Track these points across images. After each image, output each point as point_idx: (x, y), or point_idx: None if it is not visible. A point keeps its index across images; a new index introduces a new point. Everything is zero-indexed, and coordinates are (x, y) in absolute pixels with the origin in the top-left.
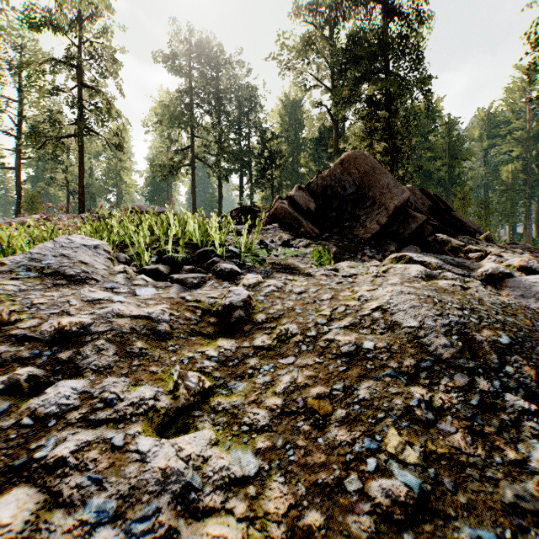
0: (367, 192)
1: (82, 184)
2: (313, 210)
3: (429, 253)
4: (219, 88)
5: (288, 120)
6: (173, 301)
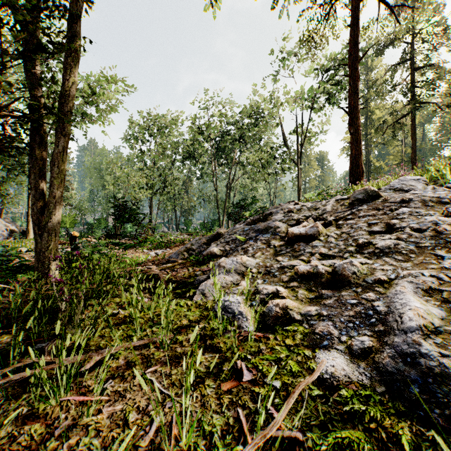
0: None
1: (413, 150)
2: None
3: None
4: None
5: None
6: None
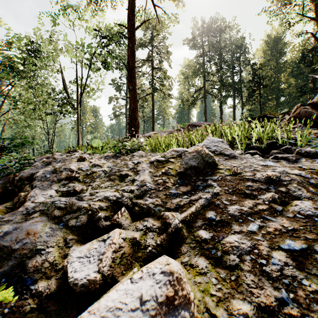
0: None
1: (153, 117)
2: None
3: None
4: (220, 46)
5: (270, 52)
6: (297, 169)
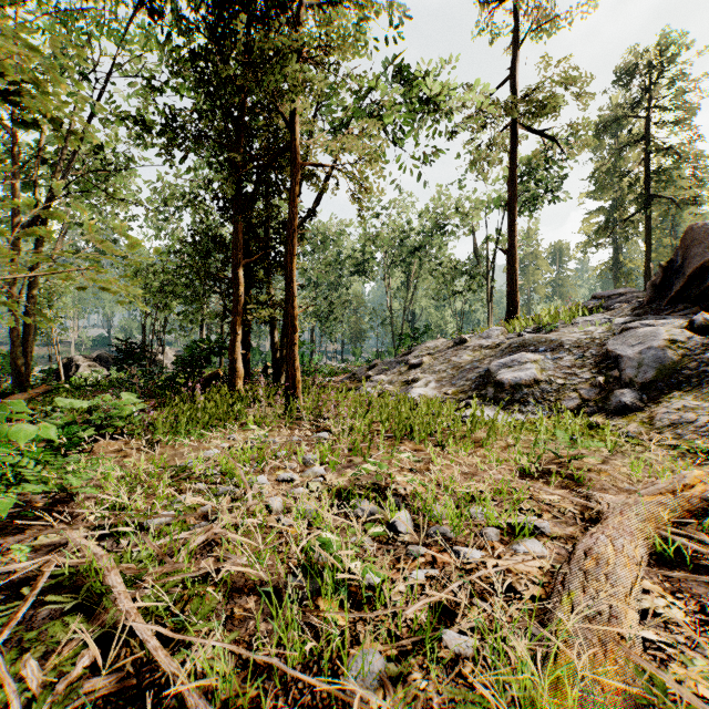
0: (682, 264)
1: (647, 258)
2: (657, 285)
3: (655, 316)
4: None
5: None
6: (494, 343)
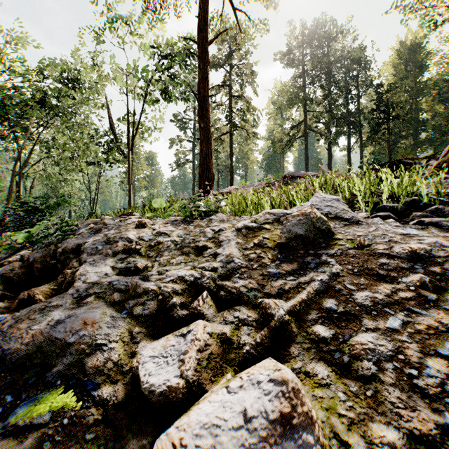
0: None
1: (231, 165)
2: None
3: None
4: (329, 62)
5: (404, 67)
6: None
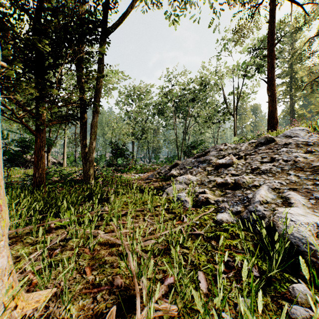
0: None
1: None
2: None
3: None
4: None
5: None
6: None
